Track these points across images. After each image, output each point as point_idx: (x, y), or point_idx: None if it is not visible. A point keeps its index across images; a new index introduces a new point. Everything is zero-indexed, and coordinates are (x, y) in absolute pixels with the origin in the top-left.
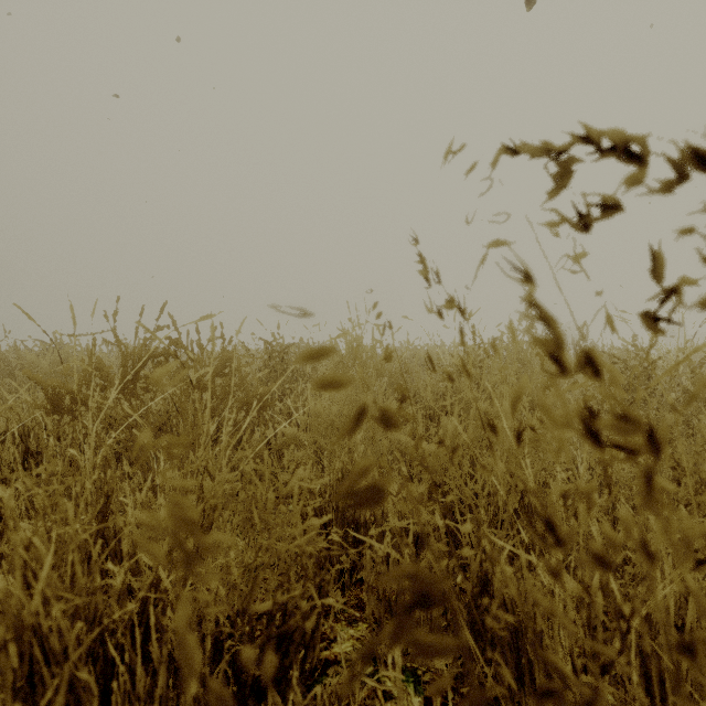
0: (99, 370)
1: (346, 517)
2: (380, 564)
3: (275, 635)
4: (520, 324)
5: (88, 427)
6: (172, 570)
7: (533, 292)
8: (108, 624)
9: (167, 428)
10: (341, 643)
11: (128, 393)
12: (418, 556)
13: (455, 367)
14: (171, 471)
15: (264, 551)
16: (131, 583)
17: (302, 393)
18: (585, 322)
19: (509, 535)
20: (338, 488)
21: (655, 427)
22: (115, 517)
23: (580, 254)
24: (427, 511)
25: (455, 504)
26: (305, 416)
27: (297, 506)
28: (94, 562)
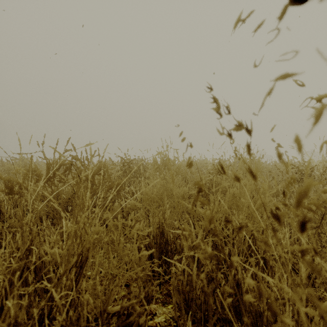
0: (35, 171)
1: (161, 247)
2: (179, 275)
3: (121, 326)
4: (306, 137)
5: (28, 201)
6: (63, 287)
7: (321, 110)
8: (19, 326)
9: (70, 201)
10: (159, 316)
11: (50, 183)
12: (198, 267)
13: (214, 170)
14: (69, 225)
15: (118, 267)
16: (45, 287)
17: (139, 182)
18: (325, 141)
19: (245, 257)
20: (157, 232)
21: (317, 200)
22: (39, 250)
23: (323, 95)
24: (203, 244)
25: (217, 240)
26: (140, 195)
27: (135, 245)
28: (8, 291)
